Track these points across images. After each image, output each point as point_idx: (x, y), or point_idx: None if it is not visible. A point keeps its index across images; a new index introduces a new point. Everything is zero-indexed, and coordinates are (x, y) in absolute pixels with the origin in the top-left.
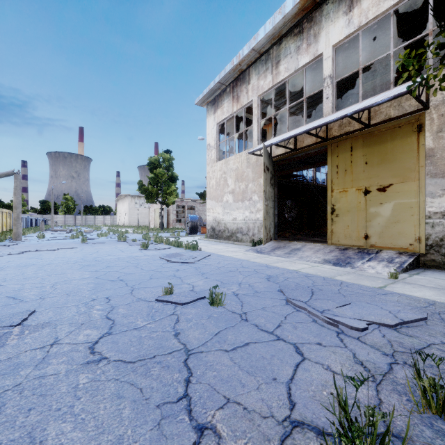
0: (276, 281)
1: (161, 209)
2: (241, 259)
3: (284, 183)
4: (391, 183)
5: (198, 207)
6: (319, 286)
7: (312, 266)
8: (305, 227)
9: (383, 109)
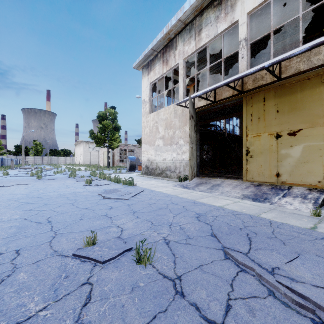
0: (206, 221)
1: (108, 152)
2: (170, 195)
3: (202, 132)
4: (301, 128)
5: (136, 150)
6: (251, 227)
7: (234, 202)
8: (218, 165)
9: (293, 64)
